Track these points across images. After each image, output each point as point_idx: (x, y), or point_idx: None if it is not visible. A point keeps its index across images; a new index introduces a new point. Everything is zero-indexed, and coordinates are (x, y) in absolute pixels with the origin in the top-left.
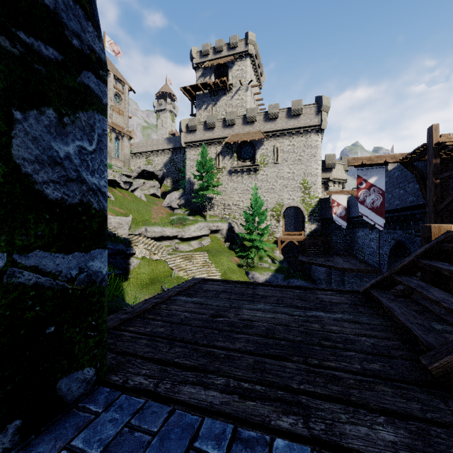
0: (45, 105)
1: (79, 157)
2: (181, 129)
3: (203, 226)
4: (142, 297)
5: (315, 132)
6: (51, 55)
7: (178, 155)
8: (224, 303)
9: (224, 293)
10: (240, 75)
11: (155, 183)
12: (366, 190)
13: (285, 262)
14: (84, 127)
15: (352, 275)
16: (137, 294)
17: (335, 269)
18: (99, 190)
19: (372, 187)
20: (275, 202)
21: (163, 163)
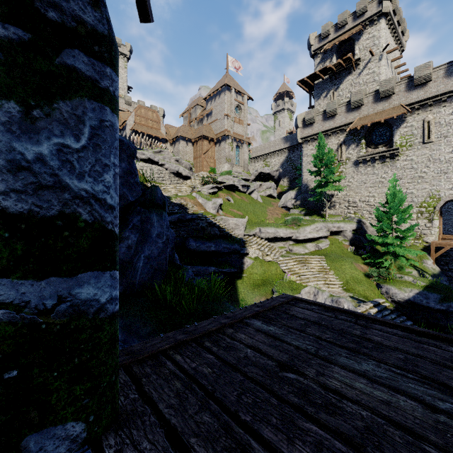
0: (3, 97)
1: (59, 158)
2: (297, 125)
3: (320, 226)
4: (253, 297)
5: None
6: (12, 35)
7: (294, 153)
8: (308, 344)
9: (314, 326)
10: (370, 44)
11: (271, 184)
12: None
13: (443, 276)
14: (67, 120)
15: None
16: (249, 293)
17: None
18: (93, 197)
19: None
20: (425, 195)
21: (279, 164)
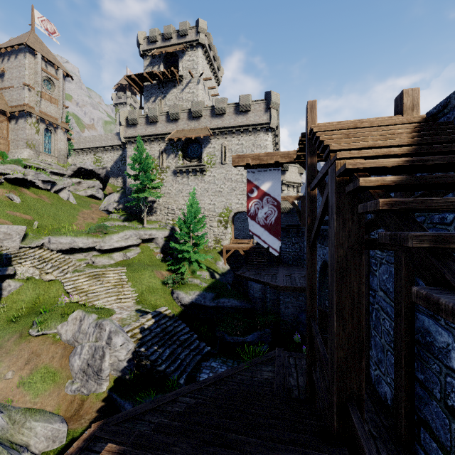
0: None
1: None
2: (120, 122)
3: (130, 234)
4: (1, 337)
5: (264, 130)
6: None
7: None
8: None
9: None
10: (191, 66)
11: (95, 183)
12: (258, 200)
13: (229, 274)
14: None
15: (288, 294)
16: None
17: (269, 286)
18: None
19: (265, 196)
20: (223, 207)
21: (113, 161)
